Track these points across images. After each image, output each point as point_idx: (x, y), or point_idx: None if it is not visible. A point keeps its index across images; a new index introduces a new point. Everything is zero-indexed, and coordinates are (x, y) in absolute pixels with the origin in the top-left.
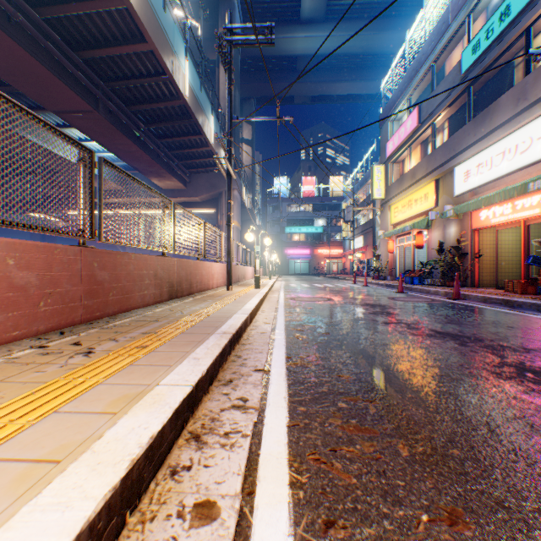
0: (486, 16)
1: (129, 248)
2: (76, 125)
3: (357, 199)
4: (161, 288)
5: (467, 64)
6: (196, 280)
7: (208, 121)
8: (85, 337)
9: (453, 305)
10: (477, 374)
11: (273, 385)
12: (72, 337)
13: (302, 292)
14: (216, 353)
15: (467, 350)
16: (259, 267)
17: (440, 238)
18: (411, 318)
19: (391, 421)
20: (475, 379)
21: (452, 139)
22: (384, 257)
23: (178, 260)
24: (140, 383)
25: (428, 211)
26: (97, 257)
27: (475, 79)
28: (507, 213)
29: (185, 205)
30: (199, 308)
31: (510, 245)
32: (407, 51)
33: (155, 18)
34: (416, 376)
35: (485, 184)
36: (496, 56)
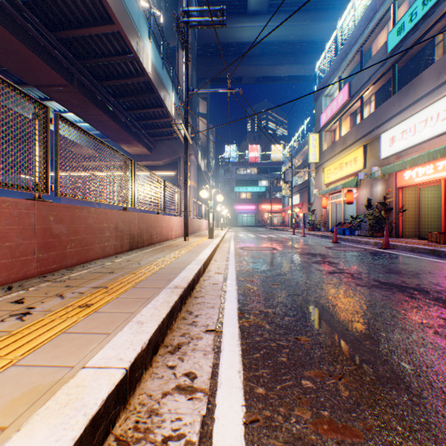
0: (409, 3)
1: (104, 204)
2: (54, 98)
3: (295, 164)
4: (121, 240)
5: (392, 44)
6: (156, 232)
7: (169, 96)
8: (32, 293)
9: (385, 254)
10: (444, 336)
11: (225, 352)
12: (18, 293)
13: (249, 242)
14: (163, 315)
15: (419, 304)
16: (212, 220)
17: (368, 196)
18: (352, 267)
19: (373, 413)
20: (445, 342)
21: (379, 109)
22: (318, 212)
23: (139, 214)
24: (62, 364)
25: (357, 172)
26: (53, 211)
27: (400, 57)
28: (429, 173)
29: (150, 168)
30: (155, 259)
31: (430, 201)
32: (338, 36)
33: (121, 2)
34: (379, 339)
35: (409, 148)
36: (419, 36)
